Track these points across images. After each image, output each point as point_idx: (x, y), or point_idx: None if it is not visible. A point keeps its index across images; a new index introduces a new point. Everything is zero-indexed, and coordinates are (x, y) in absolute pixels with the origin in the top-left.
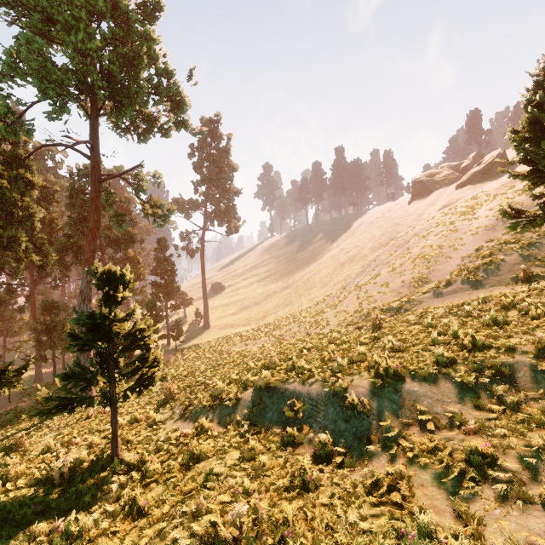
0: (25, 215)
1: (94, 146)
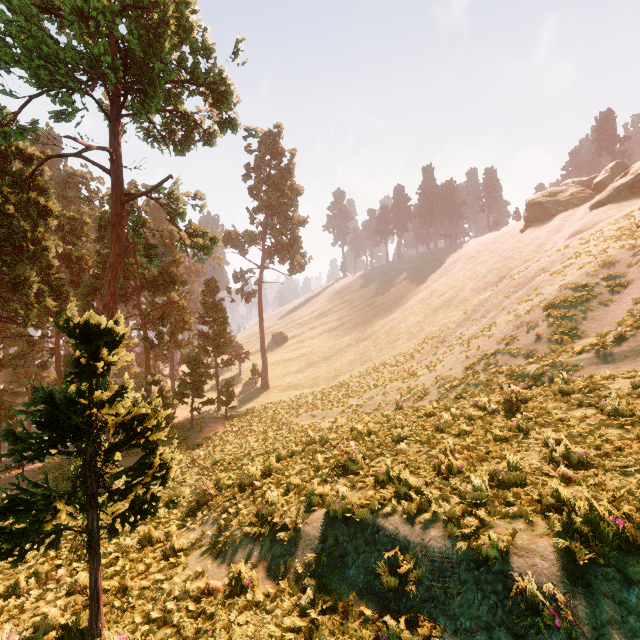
0: (37, 250)
1: (115, 156)
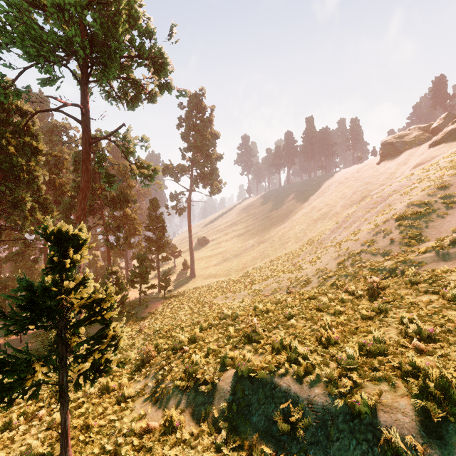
0: (30, 178)
1: (85, 110)
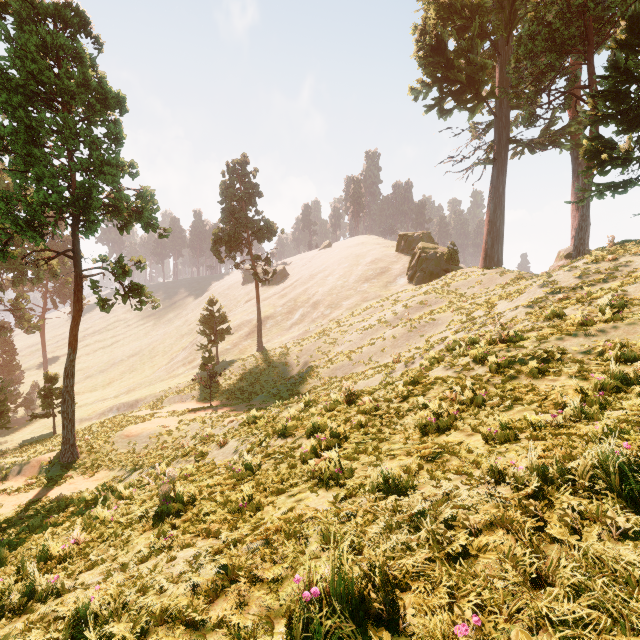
0: None
1: None
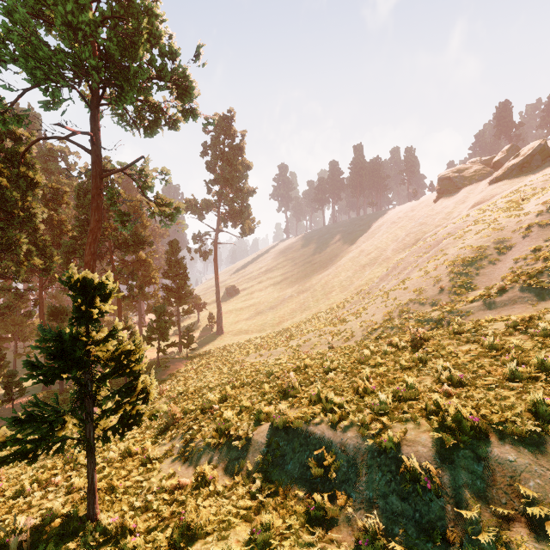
0: (26, 216)
1: (95, 138)
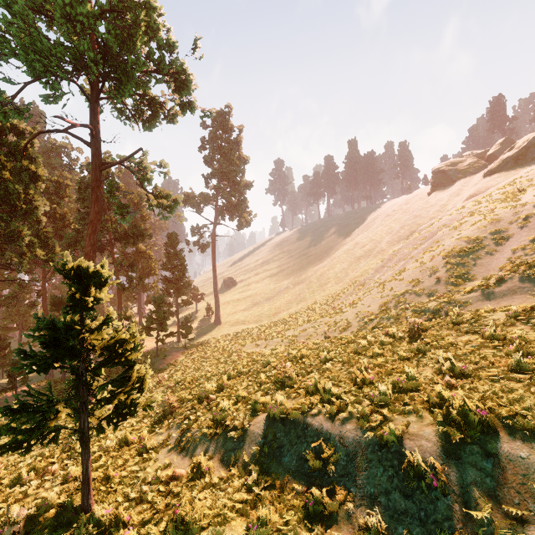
0: (28, 208)
1: (95, 131)
